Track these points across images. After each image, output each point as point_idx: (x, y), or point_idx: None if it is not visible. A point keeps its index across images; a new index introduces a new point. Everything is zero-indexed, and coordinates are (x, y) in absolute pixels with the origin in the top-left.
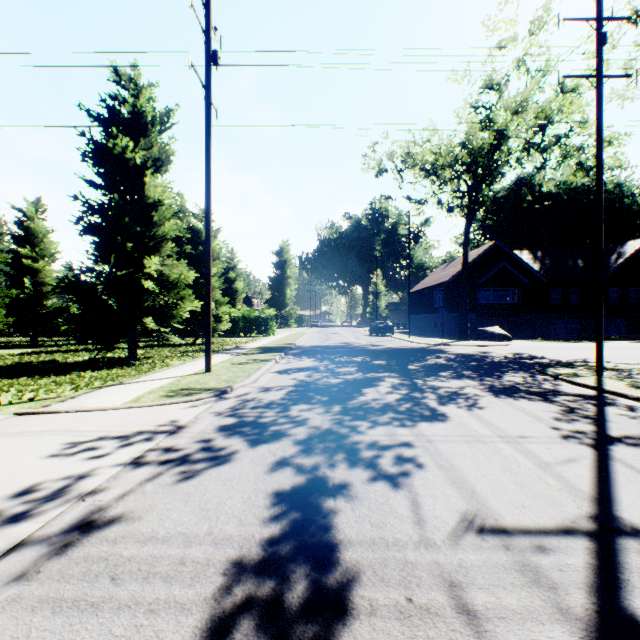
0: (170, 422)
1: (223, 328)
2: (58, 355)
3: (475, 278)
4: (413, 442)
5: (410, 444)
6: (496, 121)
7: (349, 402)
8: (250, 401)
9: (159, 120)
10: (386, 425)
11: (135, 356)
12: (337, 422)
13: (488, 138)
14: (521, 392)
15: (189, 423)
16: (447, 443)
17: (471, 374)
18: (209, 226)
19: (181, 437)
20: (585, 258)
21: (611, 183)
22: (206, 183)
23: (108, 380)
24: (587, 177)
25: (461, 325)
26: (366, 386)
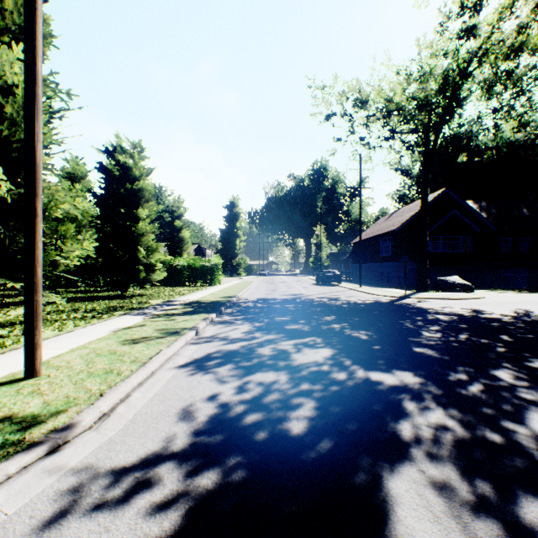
0: None
1: (157, 278)
2: None
3: None
4: None
5: None
6: (481, 26)
7: None
8: None
9: None
10: None
11: None
12: None
13: (456, 63)
14: None
15: None
16: None
17: None
18: (31, 73)
19: None
20: (530, 207)
21: None
22: None
23: None
24: (524, 131)
25: (420, 274)
26: (390, 458)
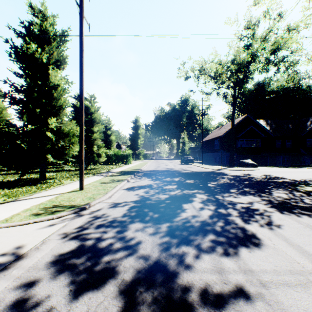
0: (14, 249)
1: (102, 160)
2: (2, 176)
3: (236, 134)
4: (247, 287)
5: (246, 292)
6: (253, 45)
7: (174, 219)
8: (98, 218)
9: (58, 37)
10: (210, 253)
11: (44, 177)
12: (165, 248)
13: (246, 57)
14: (296, 208)
15: (31, 250)
16: (284, 289)
17: (250, 191)
18: (82, 95)
19: (5, 278)
20: (293, 124)
21: (305, 85)
22: (80, 67)
23: (11, 196)
24: (292, 82)
25: (231, 159)
26: (184, 202)
